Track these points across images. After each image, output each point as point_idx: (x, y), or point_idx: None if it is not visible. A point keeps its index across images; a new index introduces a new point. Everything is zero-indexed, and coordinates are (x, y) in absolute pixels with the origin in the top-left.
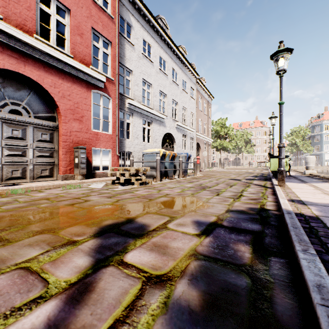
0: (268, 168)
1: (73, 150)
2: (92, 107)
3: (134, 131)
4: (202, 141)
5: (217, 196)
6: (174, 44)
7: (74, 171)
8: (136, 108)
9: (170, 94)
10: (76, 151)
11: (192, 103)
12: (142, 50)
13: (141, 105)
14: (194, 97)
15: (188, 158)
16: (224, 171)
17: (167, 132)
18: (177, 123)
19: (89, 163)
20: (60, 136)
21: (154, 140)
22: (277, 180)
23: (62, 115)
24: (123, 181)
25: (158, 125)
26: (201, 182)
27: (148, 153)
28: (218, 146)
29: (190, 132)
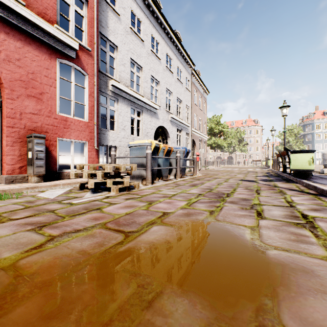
0: (264, 167)
1: (26, 140)
2: (58, 82)
3: (120, 121)
4: (197, 138)
5: (263, 218)
6: (167, 25)
7: (27, 171)
8: (122, 92)
9: (164, 82)
10: (29, 142)
11: (187, 95)
12: (130, 24)
13: (128, 89)
14: (189, 89)
15: (187, 153)
16: (223, 170)
17: (160, 126)
18: (171, 116)
19: (52, 159)
20: (3, 119)
21: (145, 133)
22: (310, 181)
23: (7, 88)
24: (93, 186)
25: (149, 116)
26: (207, 185)
27: (136, 146)
28: (213, 144)
29: (186, 127)
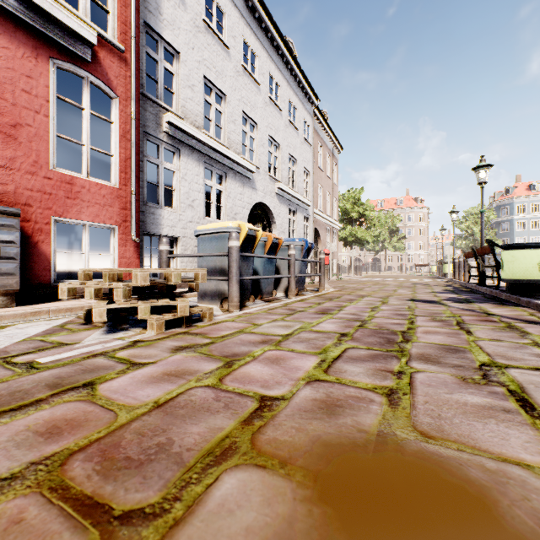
0: (434, 275)
1: None
2: (53, 105)
3: (184, 190)
4: (323, 226)
5: None
6: (272, 23)
7: None
8: (189, 138)
9: (266, 125)
10: None
11: (306, 151)
12: (203, 14)
13: (200, 132)
14: (309, 141)
15: (308, 250)
16: (369, 282)
17: (260, 202)
18: (278, 185)
19: (41, 259)
20: None
21: (231, 215)
22: None
23: None
24: (104, 318)
25: (239, 183)
26: (352, 310)
27: (209, 234)
28: (348, 237)
29: (304, 207)
